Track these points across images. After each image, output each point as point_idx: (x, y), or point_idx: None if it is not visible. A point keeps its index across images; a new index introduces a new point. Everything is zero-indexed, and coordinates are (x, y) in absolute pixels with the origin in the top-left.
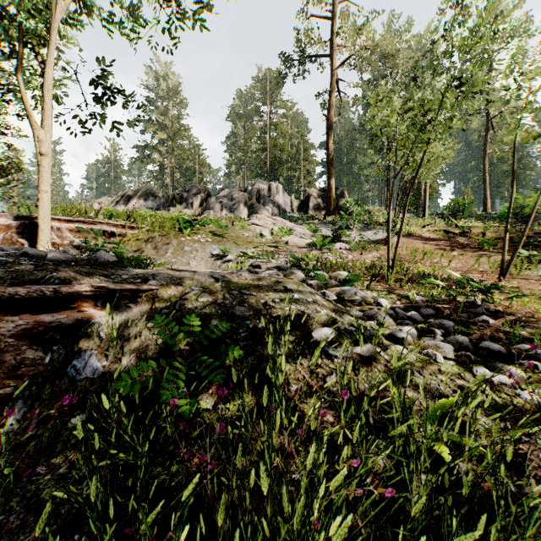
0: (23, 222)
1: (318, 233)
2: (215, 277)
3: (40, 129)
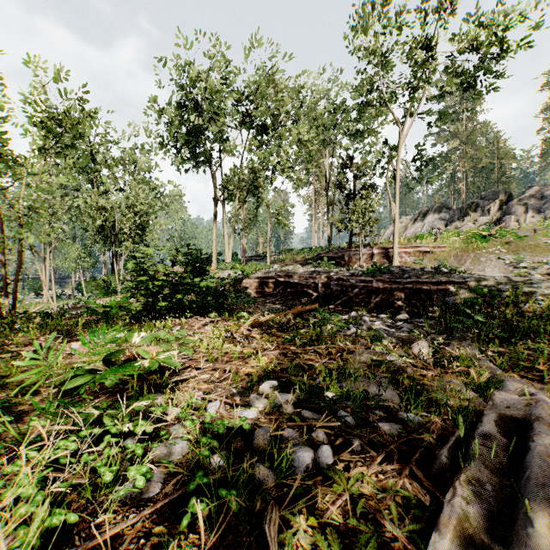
0: (384, 251)
1: None
2: (495, 278)
3: (394, 204)
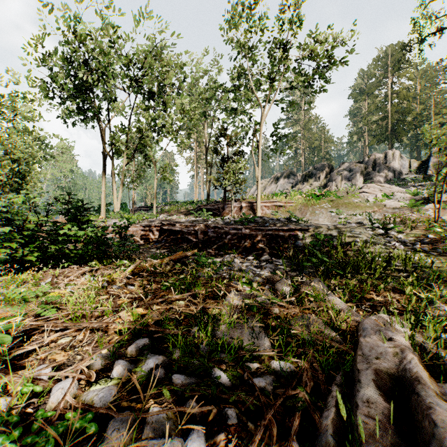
0: (250, 205)
1: (419, 195)
2: (328, 226)
3: (257, 168)
